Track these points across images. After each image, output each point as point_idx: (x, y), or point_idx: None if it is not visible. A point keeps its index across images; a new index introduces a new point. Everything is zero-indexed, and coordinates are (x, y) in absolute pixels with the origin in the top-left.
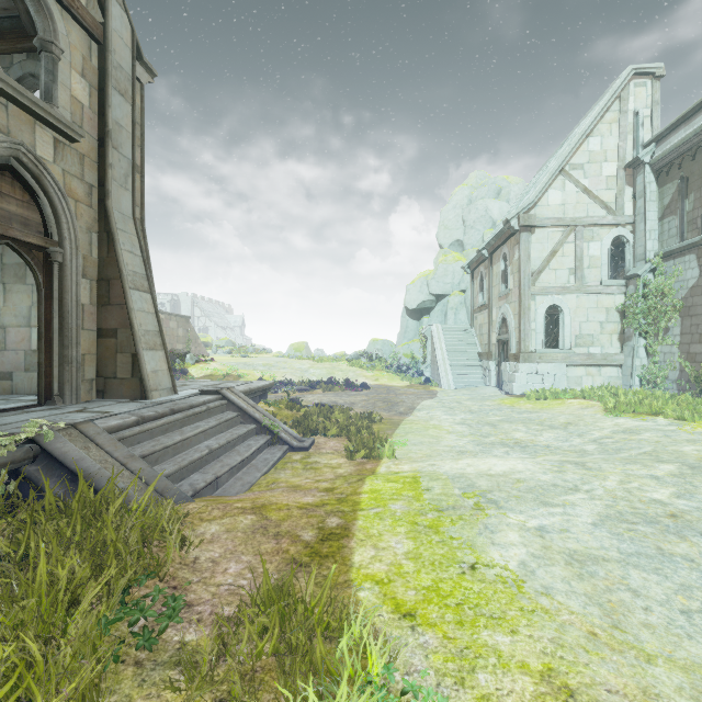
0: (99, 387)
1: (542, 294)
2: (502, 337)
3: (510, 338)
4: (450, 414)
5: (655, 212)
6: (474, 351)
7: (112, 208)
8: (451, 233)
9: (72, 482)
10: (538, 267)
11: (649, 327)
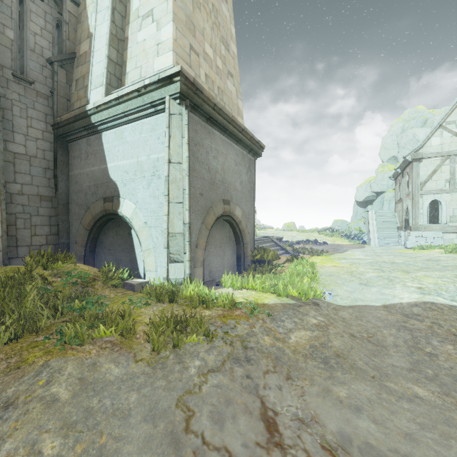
0: None
1: (427, 194)
2: (406, 217)
3: (409, 218)
4: (362, 252)
5: None
6: (394, 226)
7: None
8: (388, 152)
9: None
10: (424, 179)
11: None
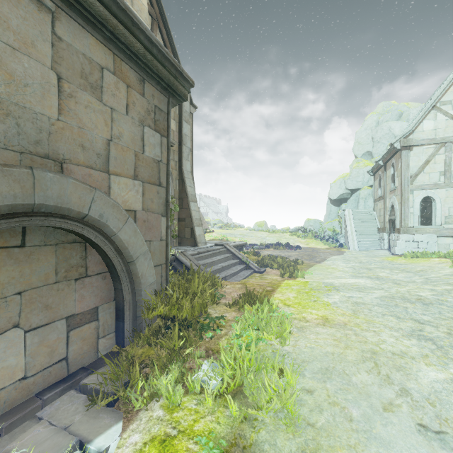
0: (179, 241)
1: (418, 189)
2: (391, 217)
3: (396, 218)
4: (346, 263)
5: None
6: (374, 227)
7: (183, 170)
8: (363, 147)
9: (185, 268)
10: (415, 172)
11: None
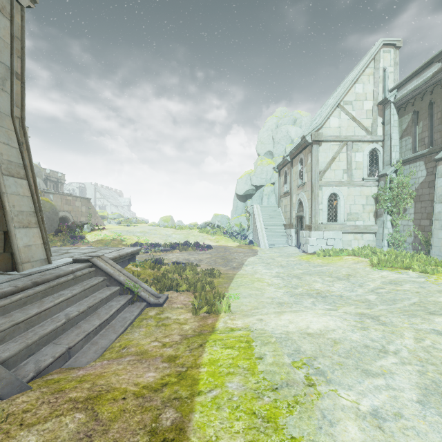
0: None
1: (326, 186)
2: (300, 214)
3: (305, 215)
4: (268, 268)
5: (397, 134)
6: (281, 223)
7: None
8: (265, 146)
9: None
10: (323, 168)
11: (393, 208)
